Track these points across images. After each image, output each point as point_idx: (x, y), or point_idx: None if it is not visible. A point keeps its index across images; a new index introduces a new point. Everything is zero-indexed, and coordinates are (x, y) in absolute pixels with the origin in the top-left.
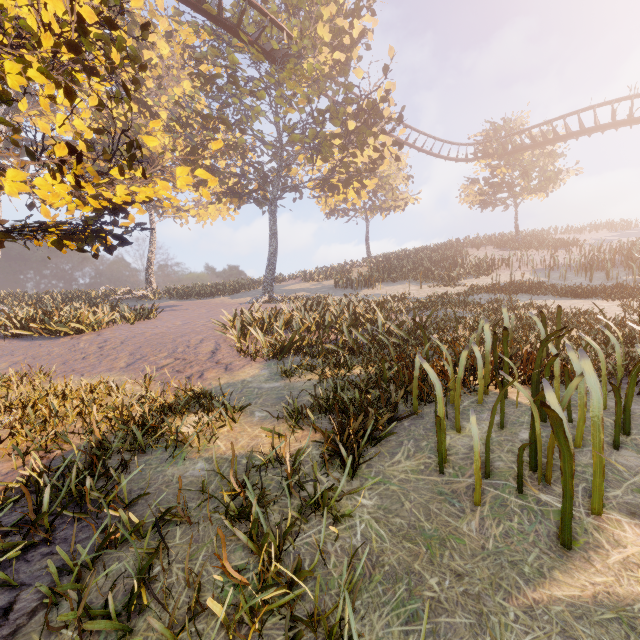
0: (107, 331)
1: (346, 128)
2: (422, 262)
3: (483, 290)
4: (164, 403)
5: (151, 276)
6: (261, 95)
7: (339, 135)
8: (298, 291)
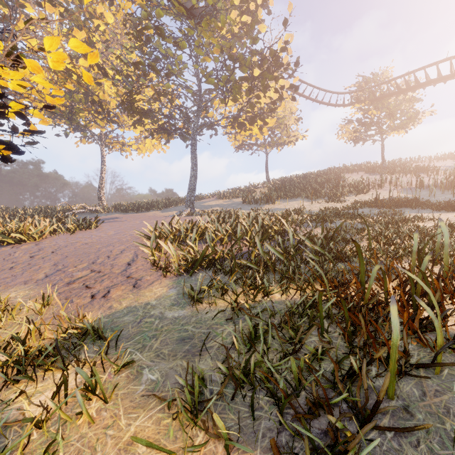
0: (46, 240)
1: (252, 74)
2: (310, 183)
3: (367, 205)
4: (23, 353)
5: (102, 195)
6: (183, 45)
7: (247, 78)
8: (214, 206)
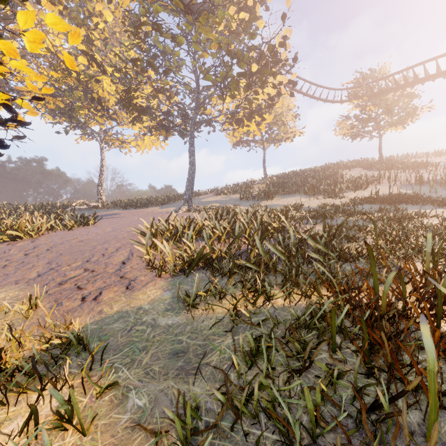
0: (43, 237)
1: (250, 70)
2: (308, 180)
3: (366, 201)
4: None
5: (101, 191)
6: (180, 41)
7: (245, 73)
8: (212, 202)
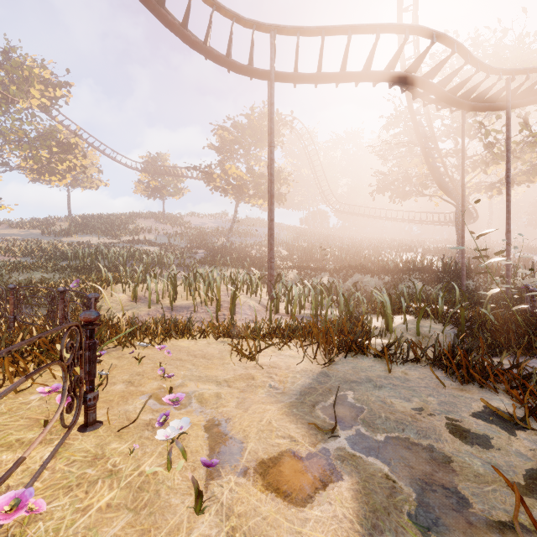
0: None
1: (51, 151)
2: (106, 225)
3: (126, 242)
4: None
5: None
6: None
7: (47, 157)
8: (10, 235)
